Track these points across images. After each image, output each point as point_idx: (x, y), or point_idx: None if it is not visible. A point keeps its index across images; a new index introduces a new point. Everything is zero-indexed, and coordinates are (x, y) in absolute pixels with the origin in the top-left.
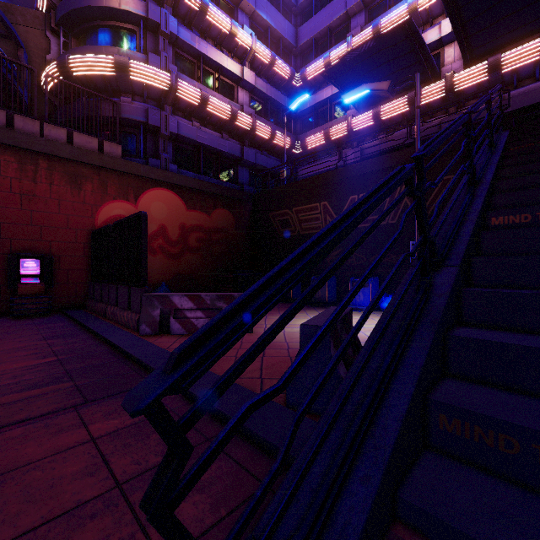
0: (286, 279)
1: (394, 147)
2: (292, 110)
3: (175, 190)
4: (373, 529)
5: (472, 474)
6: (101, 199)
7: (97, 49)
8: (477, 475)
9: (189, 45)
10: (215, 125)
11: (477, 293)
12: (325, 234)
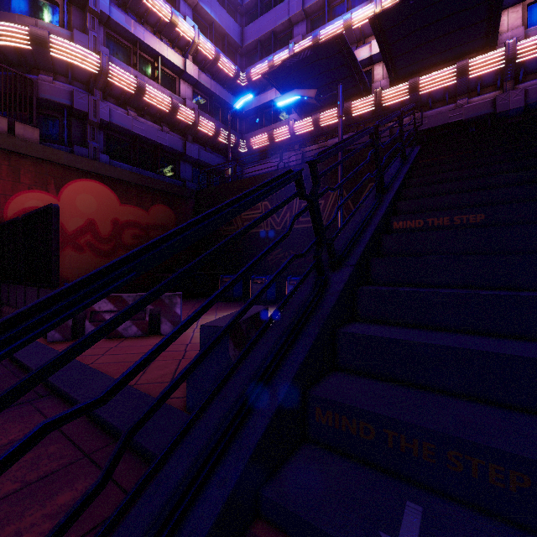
0: (101, 282)
1: None
2: (236, 109)
3: (106, 182)
4: (223, 533)
5: (338, 462)
6: (12, 188)
7: (8, 16)
8: (342, 462)
9: (123, 28)
10: (154, 116)
11: (368, 291)
12: (174, 234)
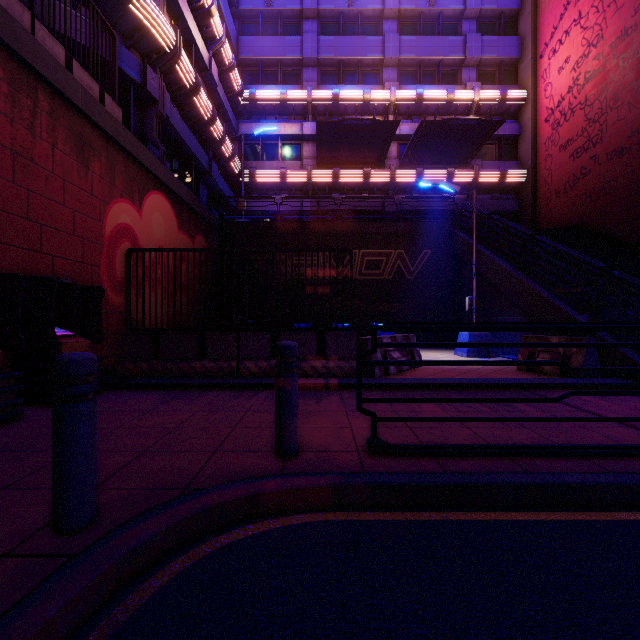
0: None
1: (348, 209)
2: (254, 135)
3: (170, 199)
4: None
5: None
6: (108, 192)
7: None
8: None
9: None
10: (187, 118)
11: None
12: None
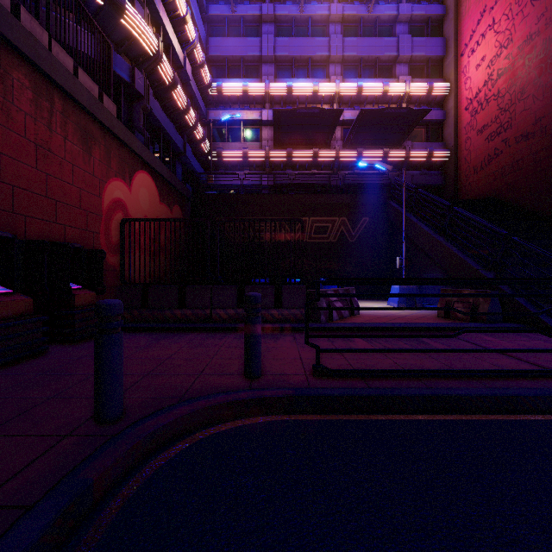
0: None
1: (299, 182)
2: (221, 121)
3: (153, 176)
4: None
5: None
6: (106, 173)
7: None
8: None
9: (156, 8)
10: (166, 109)
11: None
12: None
